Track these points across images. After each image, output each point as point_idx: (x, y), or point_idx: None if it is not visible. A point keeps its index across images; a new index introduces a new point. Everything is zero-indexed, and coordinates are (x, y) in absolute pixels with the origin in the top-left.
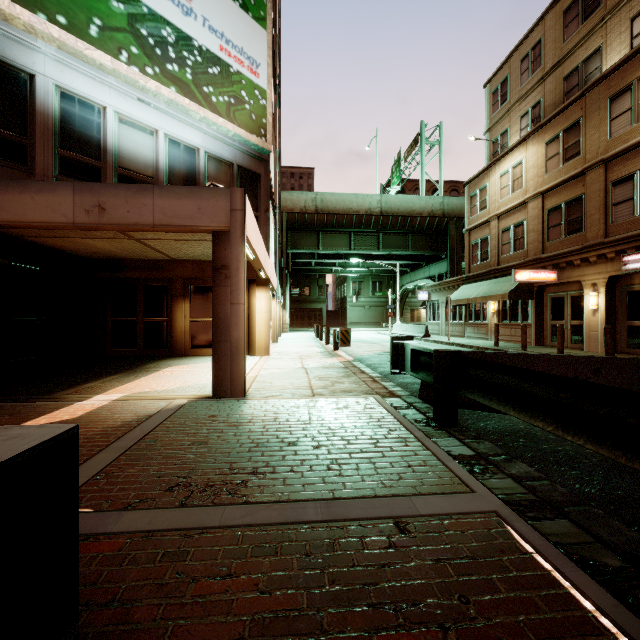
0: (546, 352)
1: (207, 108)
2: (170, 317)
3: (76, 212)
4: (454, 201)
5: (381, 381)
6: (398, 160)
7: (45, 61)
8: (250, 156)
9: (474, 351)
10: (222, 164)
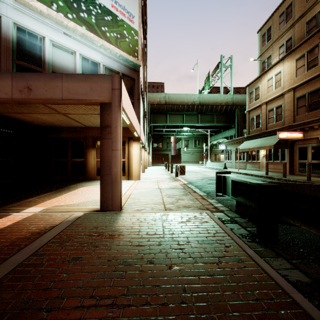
0: (299, 178)
1: (104, 39)
2: (85, 158)
3: (13, 91)
4: (239, 97)
5: (207, 198)
6: (208, 76)
7: (7, 8)
8: (129, 68)
9: (275, 182)
10: (113, 72)
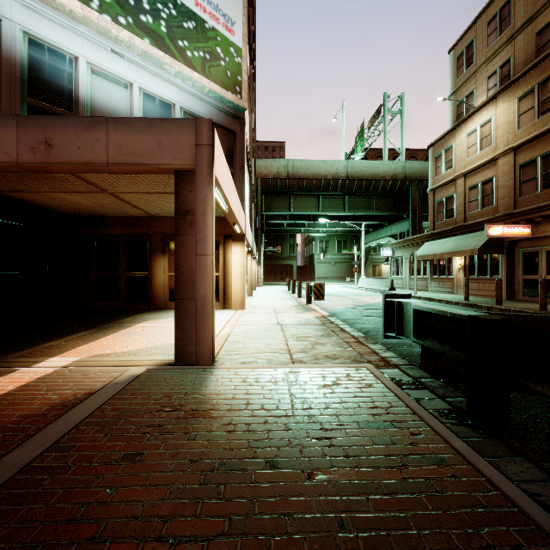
0: (524, 307)
1: (182, 62)
2: (150, 272)
3: (20, 150)
4: (415, 165)
5: (367, 343)
6: (362, 130)
7: (12, 6)
8: (225, 114)
9: (494, 313)
10: None
